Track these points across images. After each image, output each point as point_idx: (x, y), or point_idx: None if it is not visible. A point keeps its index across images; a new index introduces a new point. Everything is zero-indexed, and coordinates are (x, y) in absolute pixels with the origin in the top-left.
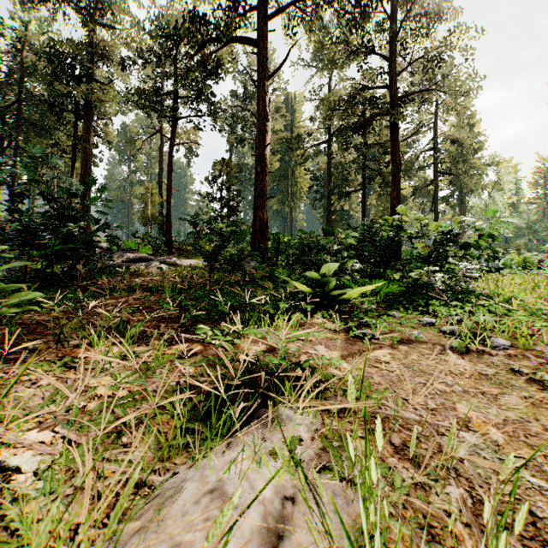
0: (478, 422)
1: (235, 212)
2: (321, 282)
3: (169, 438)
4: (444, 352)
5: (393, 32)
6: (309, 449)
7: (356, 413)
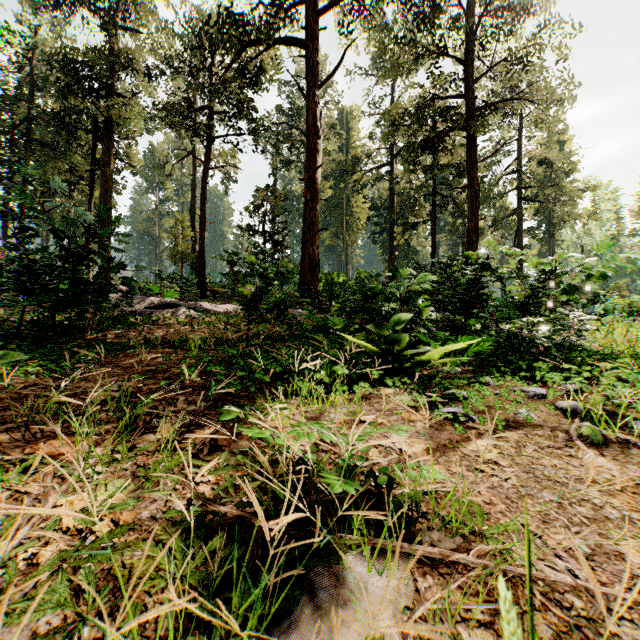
0: None
1: (280, 248)
2: (390, 339)
3: None
4: (573, 444)
5: (470, 31)
6: None
7: (466, 567)
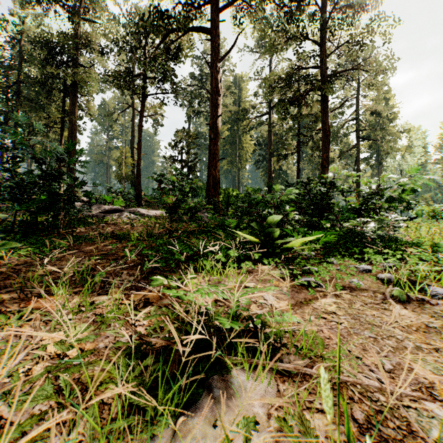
0: (441, 389)
1: (192, 171)
2: (267, 232)
3: (108, 424)
4: (386, 301)
5: (323, 22)
6: (266, 433)
7: (311, 377)
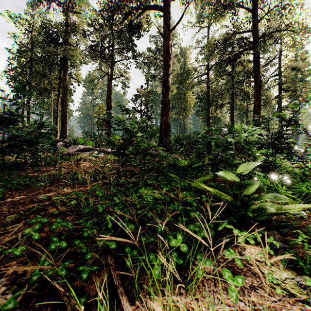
0: None
1: (149, 119)
2: (239, 185)
3: None
4: None
5: None
6: None
7: None
